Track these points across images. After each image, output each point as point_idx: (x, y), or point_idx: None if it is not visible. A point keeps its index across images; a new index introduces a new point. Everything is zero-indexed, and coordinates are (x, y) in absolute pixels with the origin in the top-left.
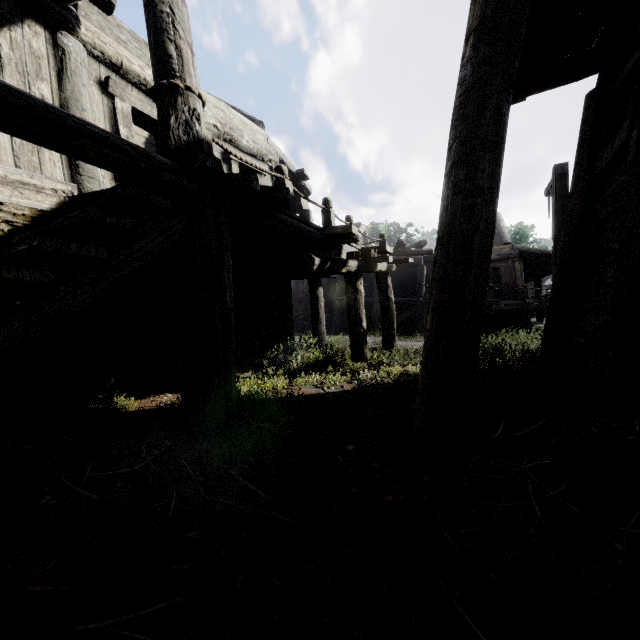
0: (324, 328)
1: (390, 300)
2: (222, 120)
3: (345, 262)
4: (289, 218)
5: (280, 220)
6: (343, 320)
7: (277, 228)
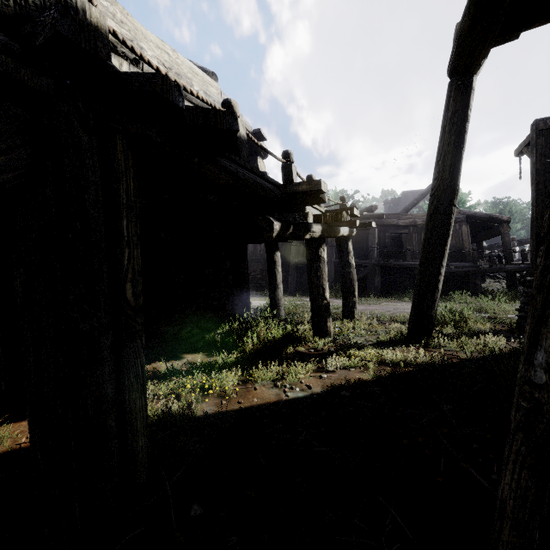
0: (281, 293)
1: (351, 266)
2: (166, 63)
3: (309, 227)
4: (240, 168)
5: (226, 168)
6: (298, 280)
7: (222, 180)
